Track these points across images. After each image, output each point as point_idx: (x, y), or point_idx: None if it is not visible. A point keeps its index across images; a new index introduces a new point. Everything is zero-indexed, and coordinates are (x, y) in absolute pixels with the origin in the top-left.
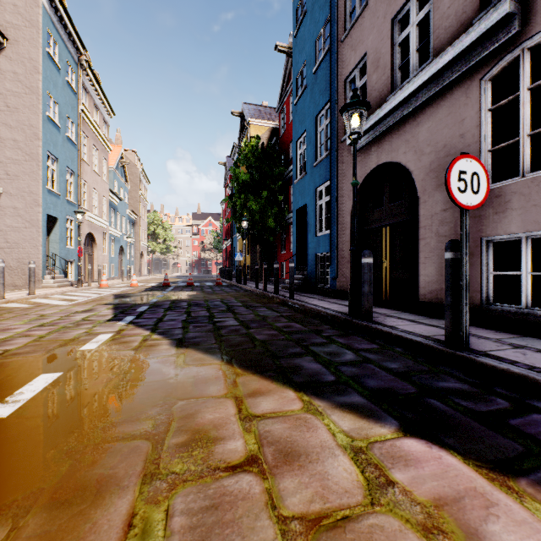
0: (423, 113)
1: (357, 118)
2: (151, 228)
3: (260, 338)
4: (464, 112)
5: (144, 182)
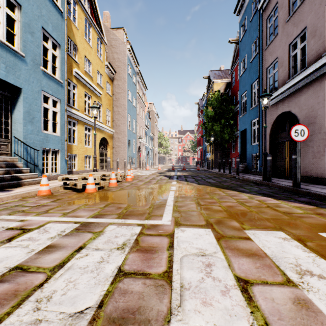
0: (302, 91)
1: (266, 101)
2: (159, 141)
3: (225, 184)
4: (319, 93)
5: (156, 117)
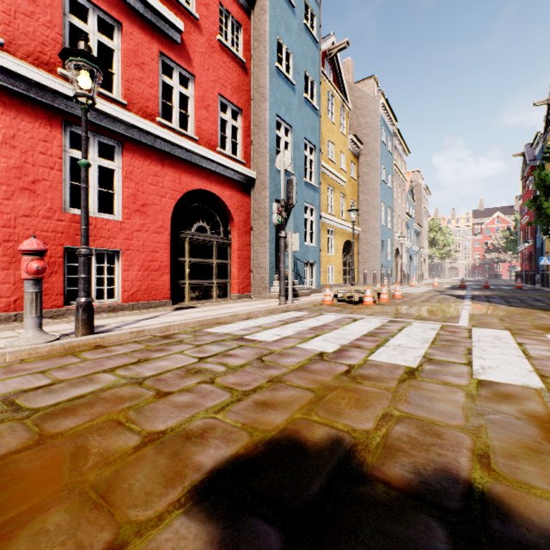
0: None
1: None
2: (430, 235)
3: None
4: None
5: (425, 195)
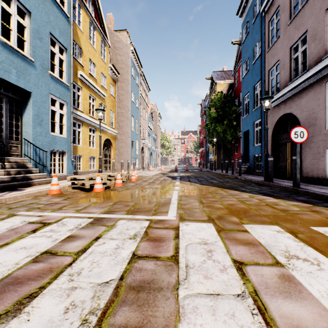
0: (303, 93)
1: (267, 103)
2: (162, 142)
3: (227, 185)
4: (319, 95)
5: (159, 118)
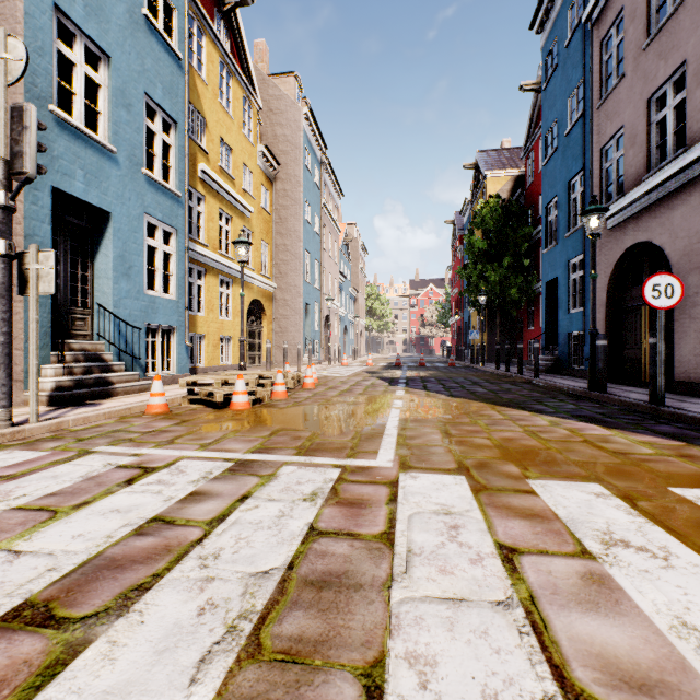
0: (677, 198)
1: (595, 222)
2: (368, 304)
3: (506, 397)
4: None
5: (363, 254)
